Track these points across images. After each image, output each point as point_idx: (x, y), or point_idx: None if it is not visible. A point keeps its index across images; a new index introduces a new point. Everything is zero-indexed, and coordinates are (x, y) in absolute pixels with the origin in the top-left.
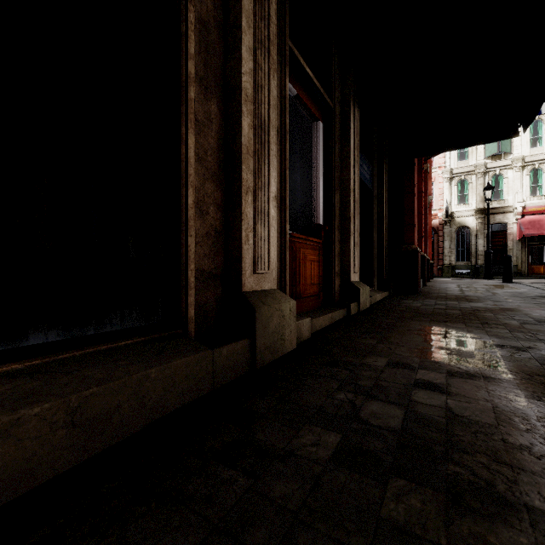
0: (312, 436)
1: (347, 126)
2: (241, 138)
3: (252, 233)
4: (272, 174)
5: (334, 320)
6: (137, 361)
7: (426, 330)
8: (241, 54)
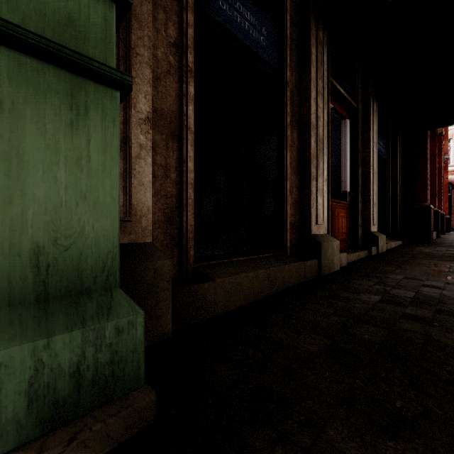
0: (366, 296)
1: (367, 118)
2: (310, 150)
3: (315, 202)
4: (324, 166)
5: (360, 257)
6: (277, 262)
7: (434, 265)
8: (310, 103)
